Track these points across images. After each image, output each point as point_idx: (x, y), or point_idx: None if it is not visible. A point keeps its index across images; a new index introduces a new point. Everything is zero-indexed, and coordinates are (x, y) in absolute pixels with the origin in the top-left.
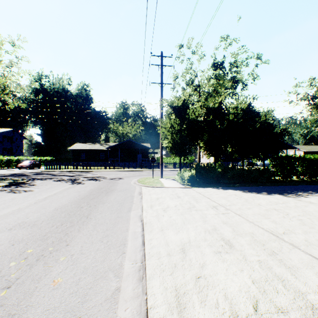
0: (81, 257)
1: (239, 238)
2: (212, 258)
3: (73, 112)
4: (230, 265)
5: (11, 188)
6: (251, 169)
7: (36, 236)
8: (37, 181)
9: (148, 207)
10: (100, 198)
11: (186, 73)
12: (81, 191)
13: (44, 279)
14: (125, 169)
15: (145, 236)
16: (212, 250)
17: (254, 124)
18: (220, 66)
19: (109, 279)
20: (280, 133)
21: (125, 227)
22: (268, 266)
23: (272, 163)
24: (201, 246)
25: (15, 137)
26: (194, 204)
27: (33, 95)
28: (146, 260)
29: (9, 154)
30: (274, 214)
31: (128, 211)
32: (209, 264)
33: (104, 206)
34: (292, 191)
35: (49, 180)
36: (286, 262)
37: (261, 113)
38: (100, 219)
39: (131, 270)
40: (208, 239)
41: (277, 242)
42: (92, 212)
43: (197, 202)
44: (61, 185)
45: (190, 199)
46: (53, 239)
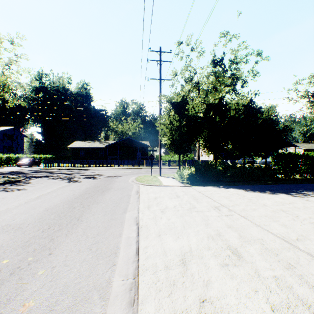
0: (63, 270)
1: (247, 246)
2: (219, 273)
3: (73, 110)
4: (241, 283)
5: (5, 186)
6: (253, 167)
7: (17, 242)
8: (33, 179)
9: (145, 208)
10: (95, 197)
11: (185, 70)
12: (76, 189)
13: (13, 302)
14: (124, 167)
15: (140, 242)
16: (217, 262)
17: (255, 120)
18: (220, 63)
19: (92, 303)
20: (283, 130)
21: (118, 232)
22: (287, 285)
23: (274, 161)
24: (204, 257)
25: (15, 135)
26: (194, 205)
27: (33, 94)
28: (139, 275)
29: (9, 152)
30: (283, 217)
31: (124, 212)
32: (215, 281)
33: (98, 206)
34: (297, 190)
35: (45, 178)
36: (308, 279)
37: (263, 109)
38: (91, 221)
39: (121, 289)
40: (212, 247)
41: (292, 251)
42: (84, 214)
43: (197, 202)
44: (57, 183)
45: (190, 199)
46: (35, 246)
